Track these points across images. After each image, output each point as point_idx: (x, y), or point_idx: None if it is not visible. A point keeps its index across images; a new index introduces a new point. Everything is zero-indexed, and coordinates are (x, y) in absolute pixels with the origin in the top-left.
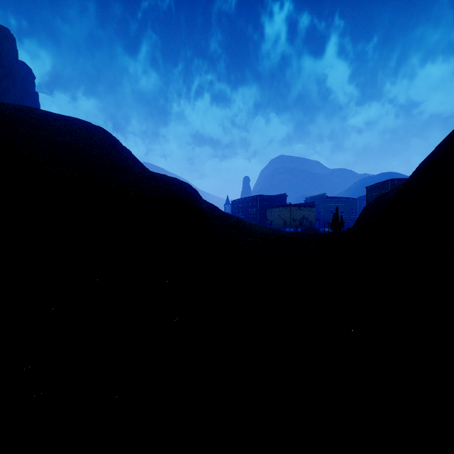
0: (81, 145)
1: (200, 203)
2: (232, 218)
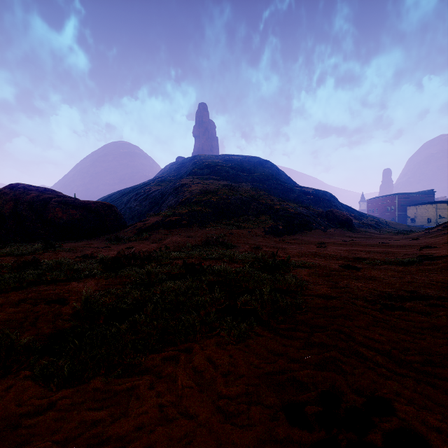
0: (265, 178)
1: (340, 207)
2: (366, 217)
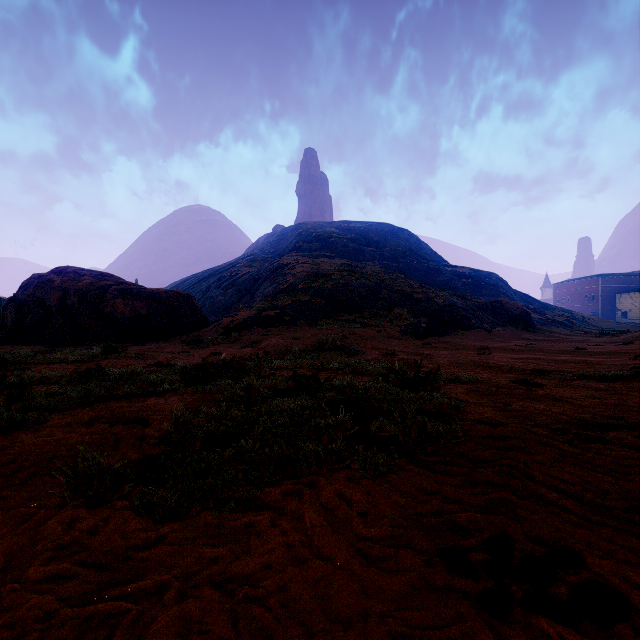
0: (400, 254)
1: (511, 296)
2: (553, 310)
